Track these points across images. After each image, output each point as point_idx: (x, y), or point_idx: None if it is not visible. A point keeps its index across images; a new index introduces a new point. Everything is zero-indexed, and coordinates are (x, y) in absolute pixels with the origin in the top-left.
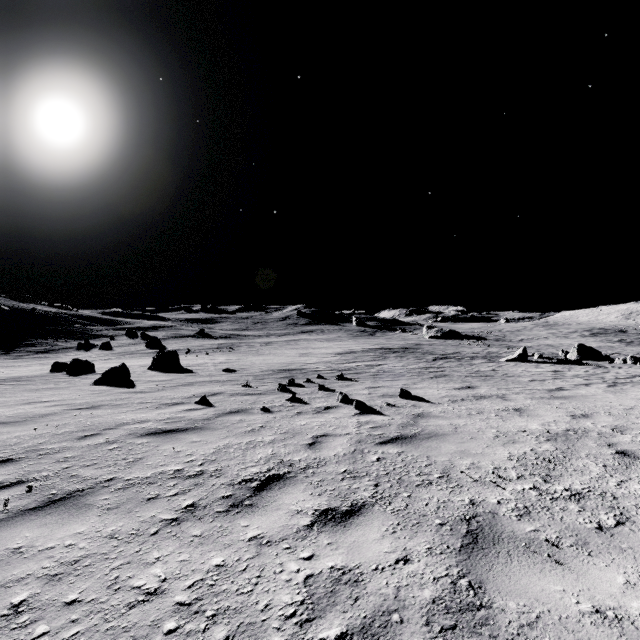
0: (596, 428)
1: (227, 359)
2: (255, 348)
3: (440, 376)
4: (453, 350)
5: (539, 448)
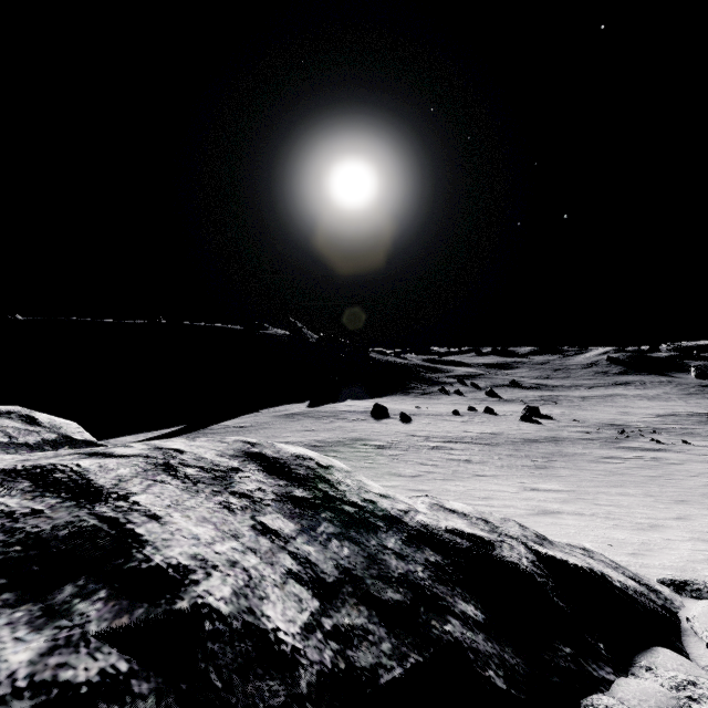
0: None
1: (562, 412)
2: (575, 403)
3: None
4: None
5: None
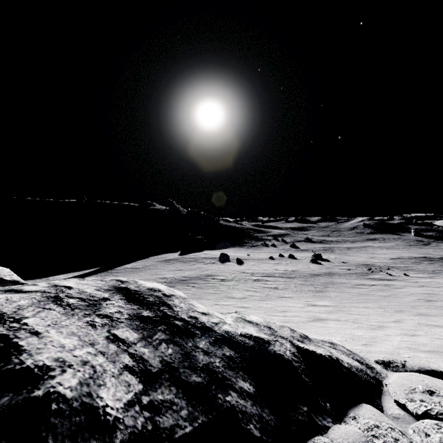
0: (439, 282)
1: (335, 257)
2: (343, 251)
3: (433, 273)
4: None
5: (419, 282)
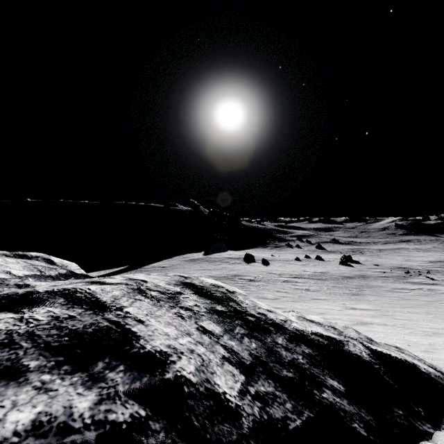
0: None
1: (366, 259)
2: (374, 253)
3: None
4: None
5: None
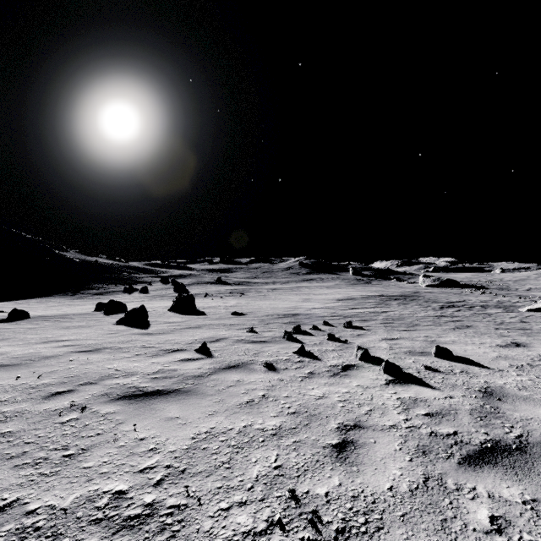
0: None
1: (237, 303)
2: (262, 293)
3: (462, 327)
4: (457, 298)
5: None
